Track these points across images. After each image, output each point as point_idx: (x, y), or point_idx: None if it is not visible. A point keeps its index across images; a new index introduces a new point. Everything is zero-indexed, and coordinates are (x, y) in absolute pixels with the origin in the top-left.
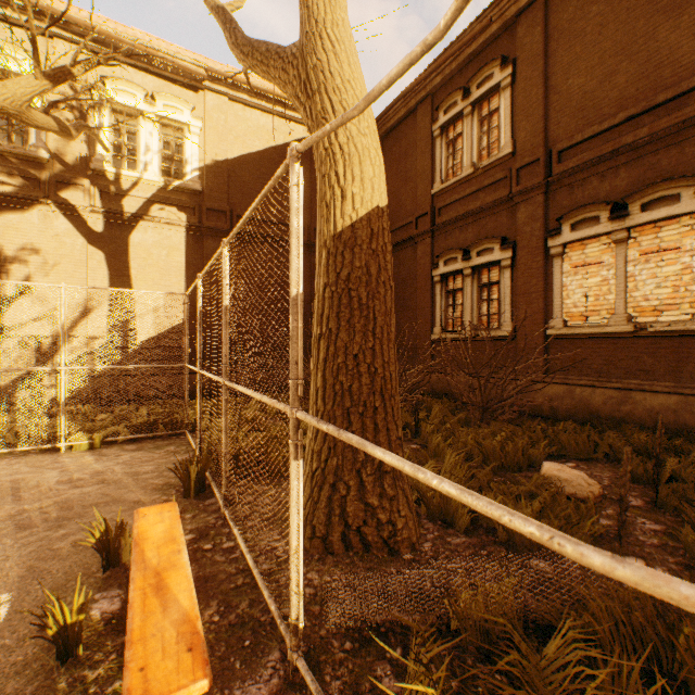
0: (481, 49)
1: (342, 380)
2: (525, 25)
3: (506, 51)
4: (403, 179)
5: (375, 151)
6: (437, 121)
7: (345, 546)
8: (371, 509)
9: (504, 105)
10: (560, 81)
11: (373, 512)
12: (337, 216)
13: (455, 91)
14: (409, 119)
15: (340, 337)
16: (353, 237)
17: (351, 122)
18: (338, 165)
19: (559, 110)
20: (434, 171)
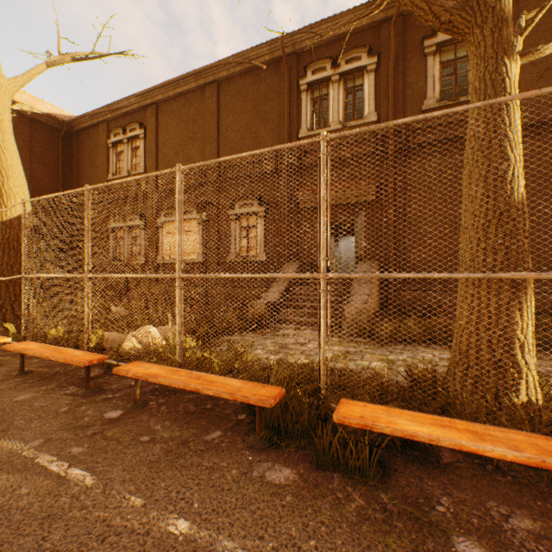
0: (132, 112)
1: (6, 274)
2: (150, 113)
3: (143, 120)
4: (92, 164)
5: (23, 193)
6: (110, 138)
7: (6, 330)
8: (18, 316)
9: (142, 147)
10: (163, 148)
11: (19, 317)
12: (4, 215)
13: (119, 127)
14: (96, 129)
15: (5, 259)
16: (11, 224)
17: (11, 182)
18: (4, 197)
19: (162, 160)
20: (110, 166)
